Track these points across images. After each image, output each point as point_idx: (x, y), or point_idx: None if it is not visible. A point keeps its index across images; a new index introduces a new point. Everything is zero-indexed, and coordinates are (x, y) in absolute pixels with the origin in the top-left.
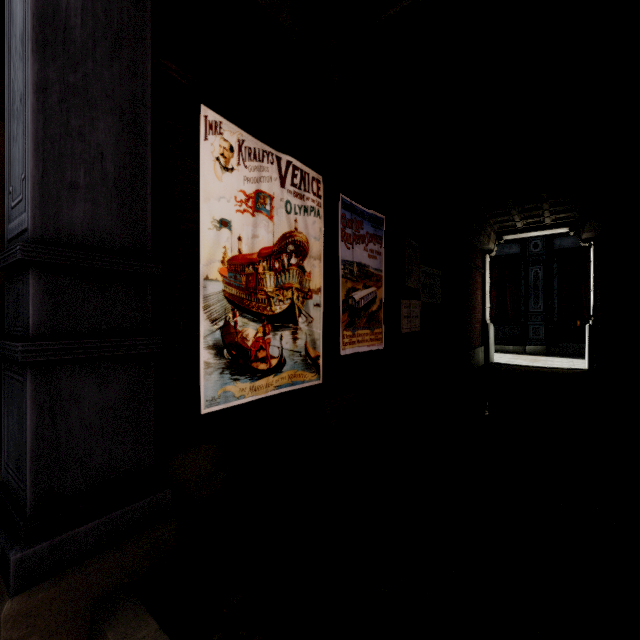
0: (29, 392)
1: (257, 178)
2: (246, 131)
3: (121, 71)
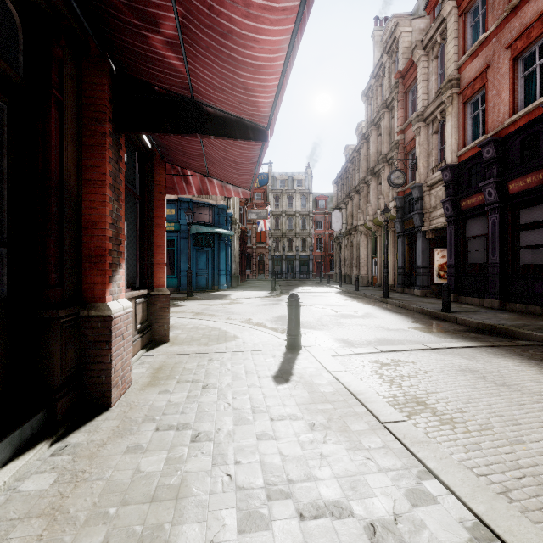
0: (421, 277)
1: (443, 253)
2: (441, 248)
3: (427, 250)
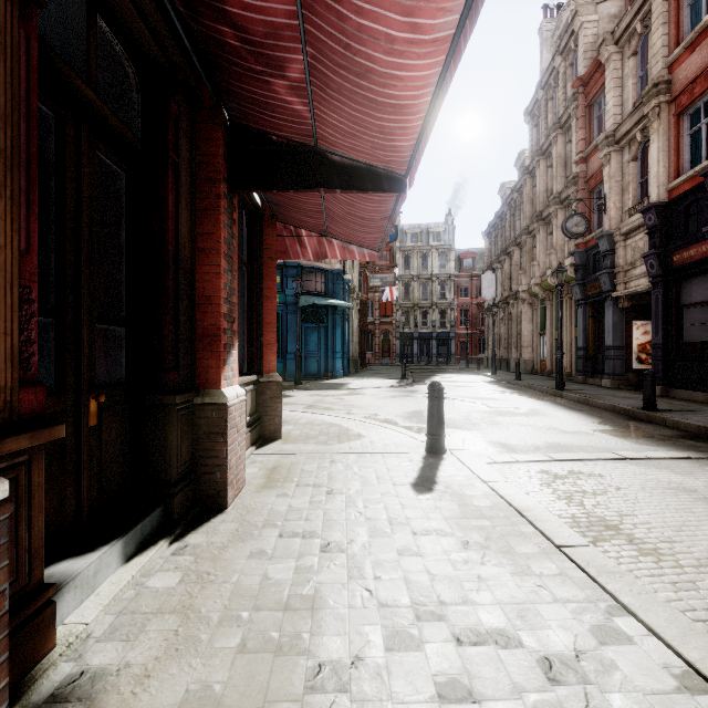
0: (611, 362)
1: (645, 328)
2: (642, 321)
3: (620, 325)
